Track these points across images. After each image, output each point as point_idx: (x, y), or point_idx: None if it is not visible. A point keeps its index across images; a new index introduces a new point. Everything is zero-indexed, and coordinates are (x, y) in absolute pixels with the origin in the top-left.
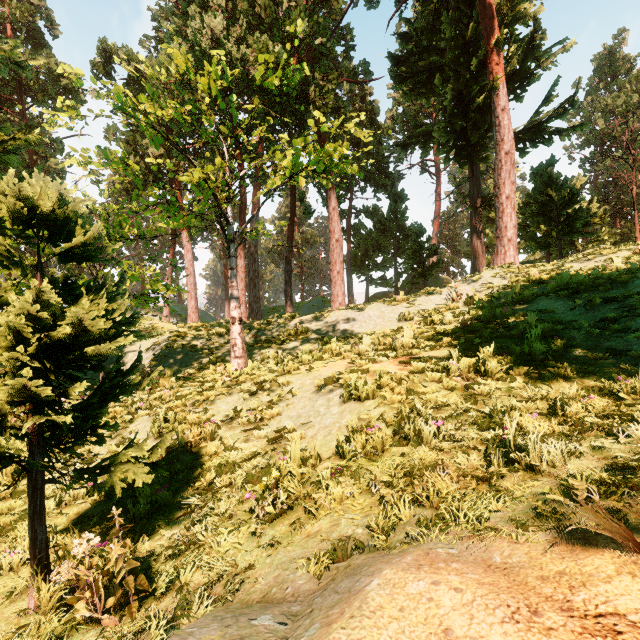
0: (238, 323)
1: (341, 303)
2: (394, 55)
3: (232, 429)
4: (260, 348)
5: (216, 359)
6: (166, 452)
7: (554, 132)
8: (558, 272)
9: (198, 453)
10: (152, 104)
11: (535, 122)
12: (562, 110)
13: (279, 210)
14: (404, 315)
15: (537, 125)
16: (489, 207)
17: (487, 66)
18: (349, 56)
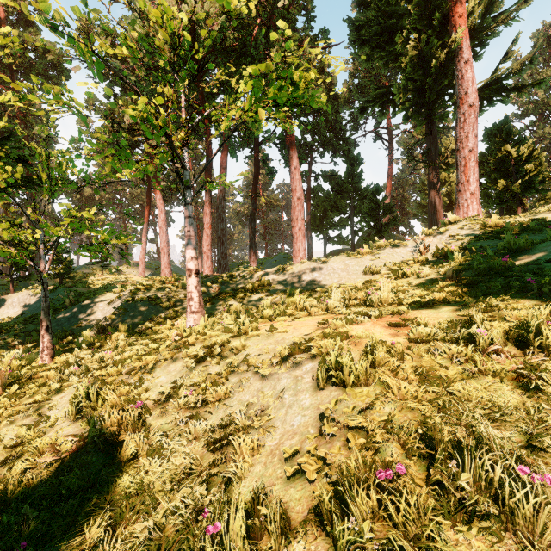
0: (194, 275)
1: (302, 258)
2: (353, 21)
3: (165, 414)
4: (221, 302)
5: (175, 313)
6: (74, 448)
7: (513, 89)
8: (535, 222)
9: (112, 454)
10: (120, 66)
11: (494, 79)
12: (521, 66)
13: (246, 177)
14: (370, 268)
15: (496, 82)
16: (445, 165)
17: (449, 19)
18: (309, 27)
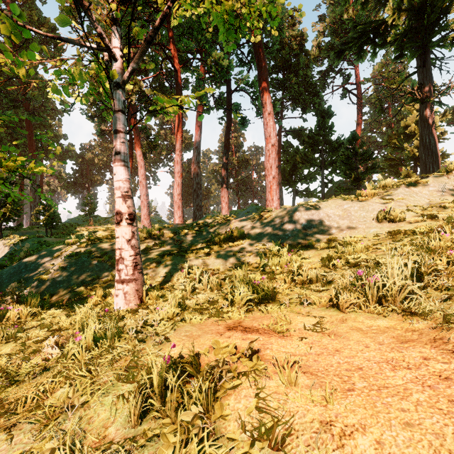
0: (126, 222)
1: (276, 207)
2: None
3: None
4: (181, 258)
5: None
6: None
7: None
8: None
9: None
10: None
11: None
12: None
13: (220, 140)
14: (385, 213)
15: None
16: (439, 102)
17: None
18: None
